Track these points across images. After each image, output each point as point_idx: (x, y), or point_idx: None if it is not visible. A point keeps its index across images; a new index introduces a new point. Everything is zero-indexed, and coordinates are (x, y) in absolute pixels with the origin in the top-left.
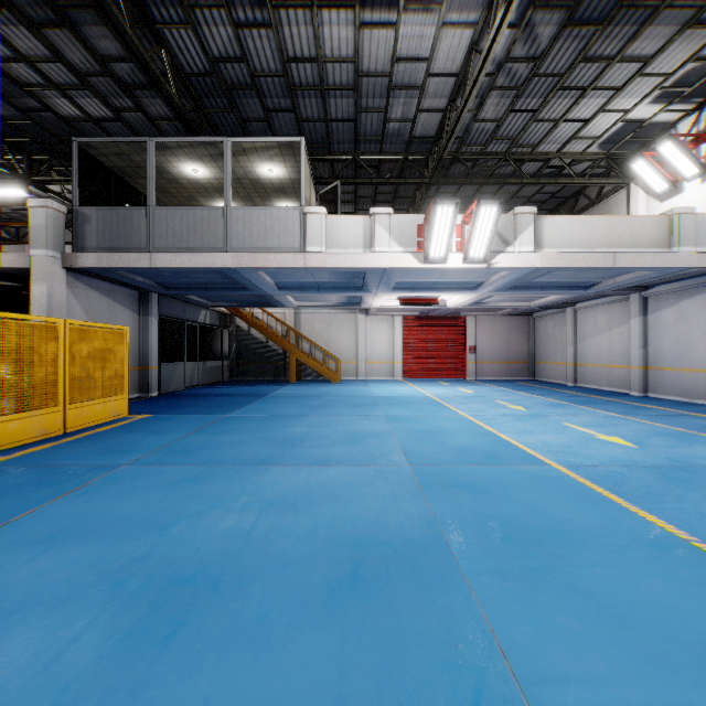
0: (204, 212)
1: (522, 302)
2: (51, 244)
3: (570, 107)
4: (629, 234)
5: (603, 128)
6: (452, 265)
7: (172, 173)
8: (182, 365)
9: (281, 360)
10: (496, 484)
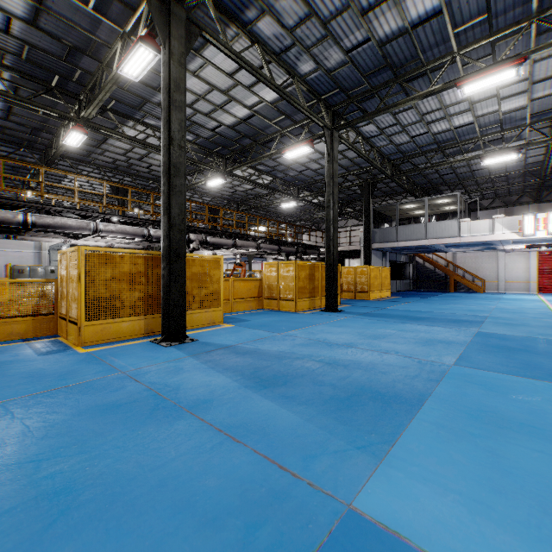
0: (417, 226)
1: None
2: None
3: None
4: None
5: None
6: (539, 236)
7: (400, 208)
8: (395, 281)
9: (443, 280)
10: (519, 310)
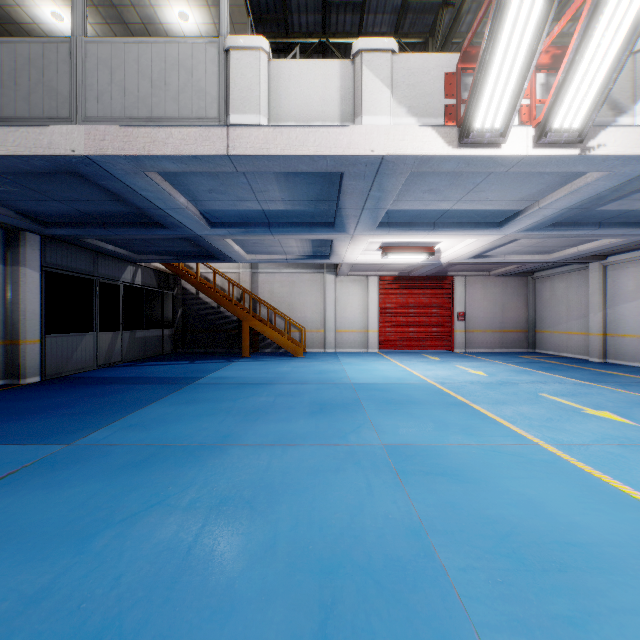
0: (33, 48)
1: (537, 255)
2: None
3: None
4: None
5: None
6: (513, 150)
7: (24, 26)
8: (91, 337)
9: (235, 328)
10: None
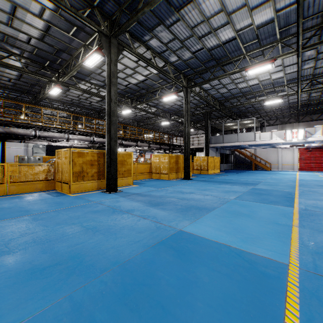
0: (233, 135)
1: None
2: None
3: None
4: None
5: None
6: (294, 141)
7: (225, 125)
8: (223, 164)
9: (250, 163)
10: (281, 179)
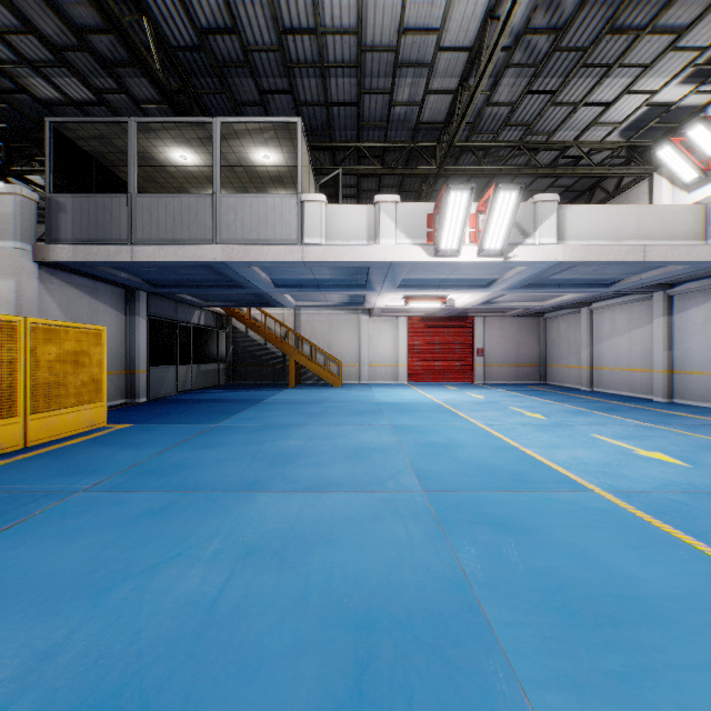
0: (191, 200)
1: (534, 302)
2: (21, 235)
3: (592, 88)
4: (660, 224)
5: (626, 113)
6: (465, 258)
7: (159, 160)
8: (174, 369)
9: (281, 363)
10: (535, 520)
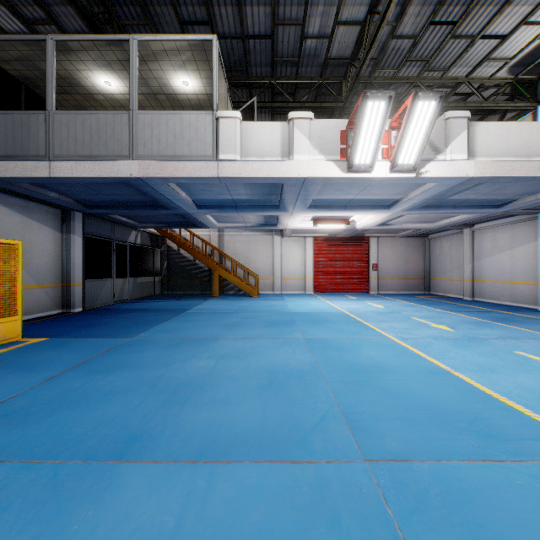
0: (108, 117)
1: (424, 224)
2: None
3: (492, 19)
4: None
5: (518, 47)
6: (378, 174)
7: (85, 87)
8: (110, 281)
9: (207, 276)
10: None
